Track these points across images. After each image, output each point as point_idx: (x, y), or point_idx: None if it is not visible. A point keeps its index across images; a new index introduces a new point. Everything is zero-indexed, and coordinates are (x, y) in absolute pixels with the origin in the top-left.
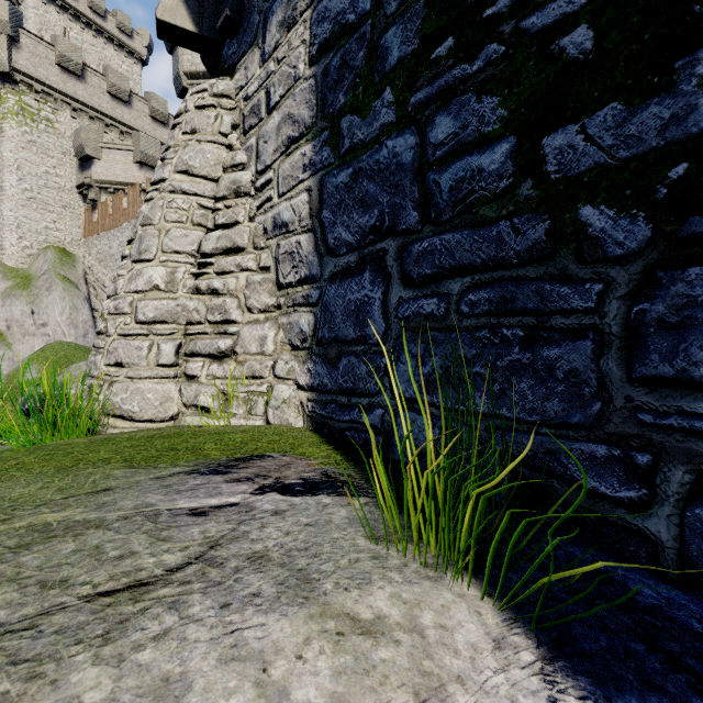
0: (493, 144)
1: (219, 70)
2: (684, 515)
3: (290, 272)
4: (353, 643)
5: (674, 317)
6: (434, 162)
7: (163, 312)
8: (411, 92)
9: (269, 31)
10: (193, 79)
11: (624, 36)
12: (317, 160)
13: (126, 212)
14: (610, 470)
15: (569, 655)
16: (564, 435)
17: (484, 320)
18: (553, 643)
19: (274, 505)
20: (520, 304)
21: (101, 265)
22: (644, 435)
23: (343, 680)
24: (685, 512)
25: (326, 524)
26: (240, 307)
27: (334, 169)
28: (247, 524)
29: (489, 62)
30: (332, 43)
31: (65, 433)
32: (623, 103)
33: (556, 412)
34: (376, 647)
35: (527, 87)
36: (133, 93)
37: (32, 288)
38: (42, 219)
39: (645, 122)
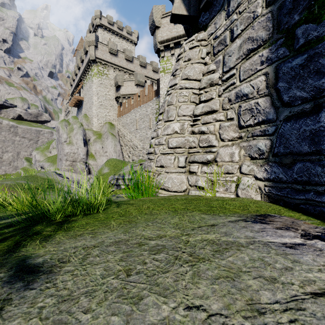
0: None
1: (196, 30)
2: None
3: (249, 119)
4: None
5: None
6: None
7: (179, 143)
8: None
9: None
10: (162, 44)
11: None
12: (273, 56)
13: (132, 105)
14: None
15: None
16: None
17: None
18: None
19: None
20: None
21: (123, 128)
22: None
23: None
24: None
25: None
26: (216, 139)
27: (289, 58)
28: None
29: None
30: None
31: (144, 194)
32: None
33: None
34: None
35: None
36: (133, 57)
37: (102, 138)
38: (104, 112)
39: None
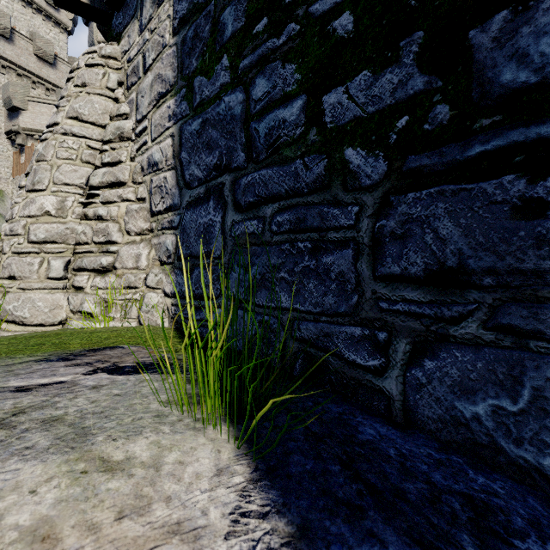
0: (292, 100)
1: (109, 37)
2: (406, 375)
3: (159, 202)
4: (92, 478)
5: (400, 230)
6: (255, 114)
7: (53, 234)
8: (240, 59)
9: (145, 6)
10: None
11: (371, 21)
12: (178, 112)
13: None
14: (363, 346)
15: (276, 476)
16: (335, 321)
17: (287, 236)
18: (268, 469)
19: (97, 382)
20: (309, 223)
21: None
22: (383, 318)
23: (62, 506)
24: (407, 373)
25: (134, 394)
26: (120, 230)
27: (189, 119)
28: (62, 396)
29: (290, 37)
30: (188, 18)
31: None
32: (370, 71)
33: (331, 304)
34: (110, 480)
35: (313, 57)
36: (58, 57)
37: None
38: None
39: (383, 86)
